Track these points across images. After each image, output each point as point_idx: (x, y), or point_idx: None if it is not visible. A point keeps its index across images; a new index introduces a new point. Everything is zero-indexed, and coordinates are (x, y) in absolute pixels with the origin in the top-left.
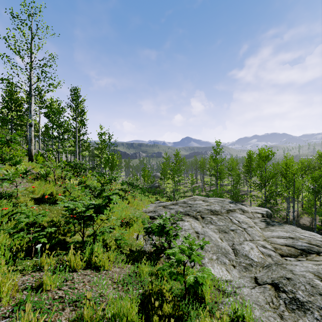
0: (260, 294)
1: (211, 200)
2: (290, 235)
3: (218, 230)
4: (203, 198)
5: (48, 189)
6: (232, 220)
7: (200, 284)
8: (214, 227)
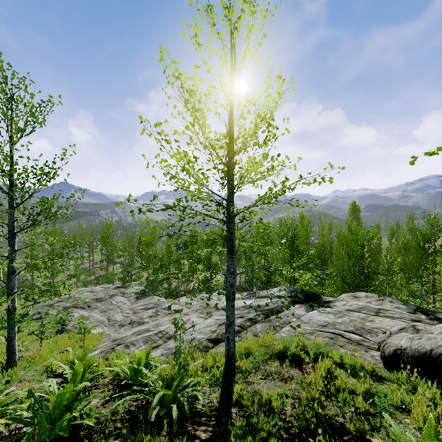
0: (113, 329)
1: (98, 290)
2: (147, 302)
3: (101, 312)
4: (90, 290)
5: None
6: (113, 302)
7: (86, 328)
8: (98, 310)
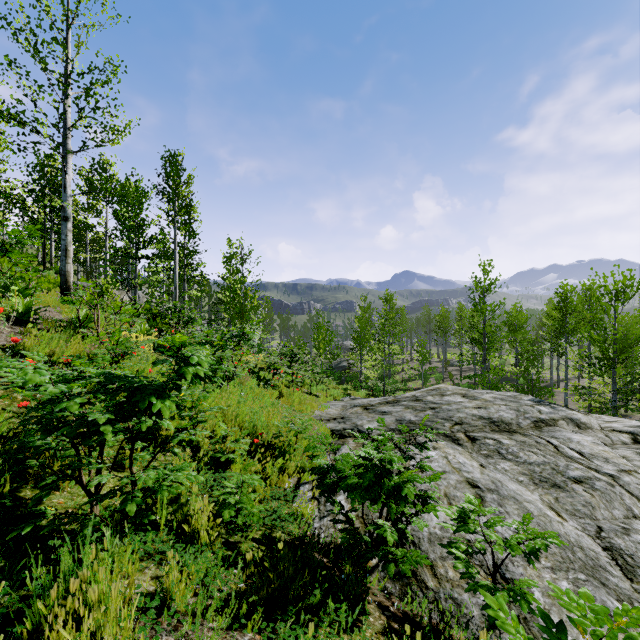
0: None
1: (484, 395)
2: None
3: (530, 478)
4: (462, 391)
5: (64, 350)
6: (560, 448)
7: None
8: (512, 466)
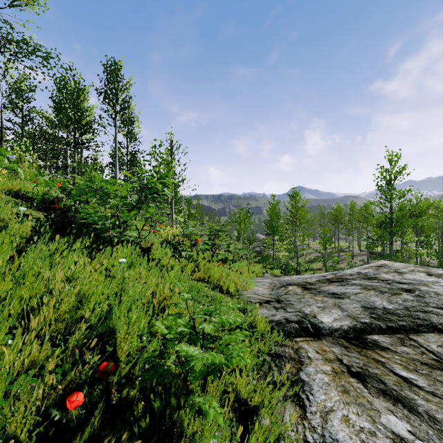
0: None
1: None
2: None
3: None
4: (419, 268)
5: None
6: None
7: None
8: None
